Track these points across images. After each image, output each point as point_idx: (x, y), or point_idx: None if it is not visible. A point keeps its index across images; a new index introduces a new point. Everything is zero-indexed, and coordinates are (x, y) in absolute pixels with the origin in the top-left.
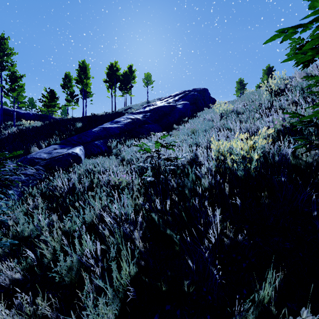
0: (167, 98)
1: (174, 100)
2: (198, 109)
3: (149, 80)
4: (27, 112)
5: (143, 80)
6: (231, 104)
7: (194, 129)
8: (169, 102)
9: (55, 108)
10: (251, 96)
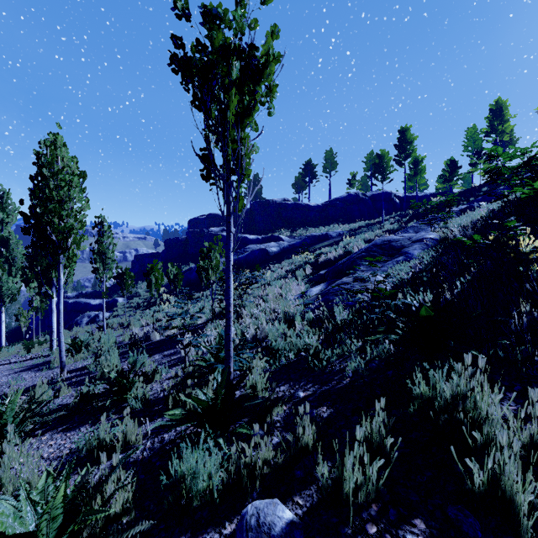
0: None
1: None
2: None
3: None
4: (424, 194)
5: None
6: None
7: None
8: None
9: (456, 181)
10: None
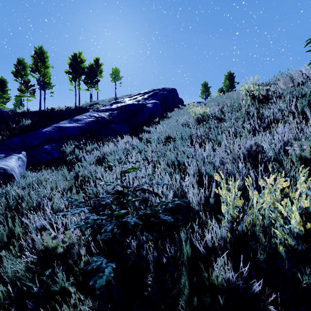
0: (136, 95)
1: (144, 98)
2: (167, 109)
3: (117, 76)
4: None
5: (110, 75)
6: (208, 108)
7: (169, 136)
8: (139, 101)
9: (0, 99)
10: (226, 100)
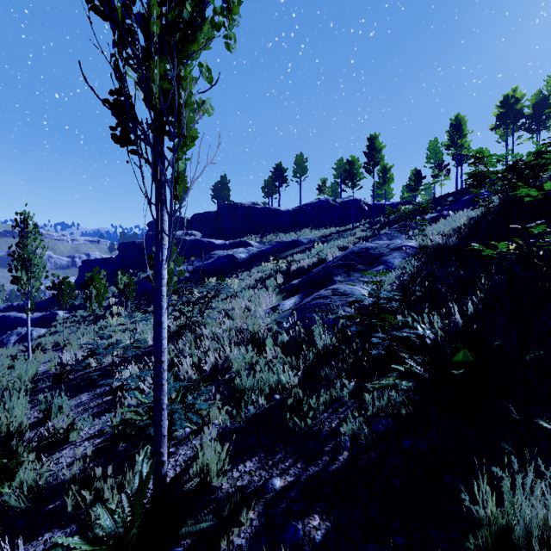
0: None
1: None
2: None
3: None
4: (391, 202)
5: None
6: None
7: None
8: None
9: (421, 191)
10: None
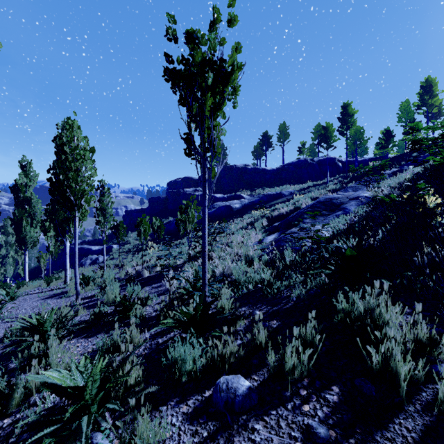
0: None
1: None
2: None
3: None
4: (363, 159)
5: None
6: None
7: None
8: None
9: (391, 147)
10: None
